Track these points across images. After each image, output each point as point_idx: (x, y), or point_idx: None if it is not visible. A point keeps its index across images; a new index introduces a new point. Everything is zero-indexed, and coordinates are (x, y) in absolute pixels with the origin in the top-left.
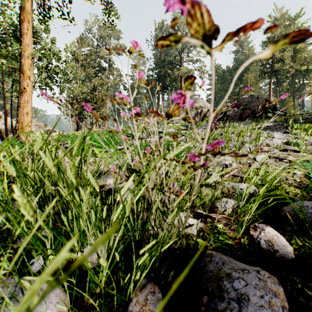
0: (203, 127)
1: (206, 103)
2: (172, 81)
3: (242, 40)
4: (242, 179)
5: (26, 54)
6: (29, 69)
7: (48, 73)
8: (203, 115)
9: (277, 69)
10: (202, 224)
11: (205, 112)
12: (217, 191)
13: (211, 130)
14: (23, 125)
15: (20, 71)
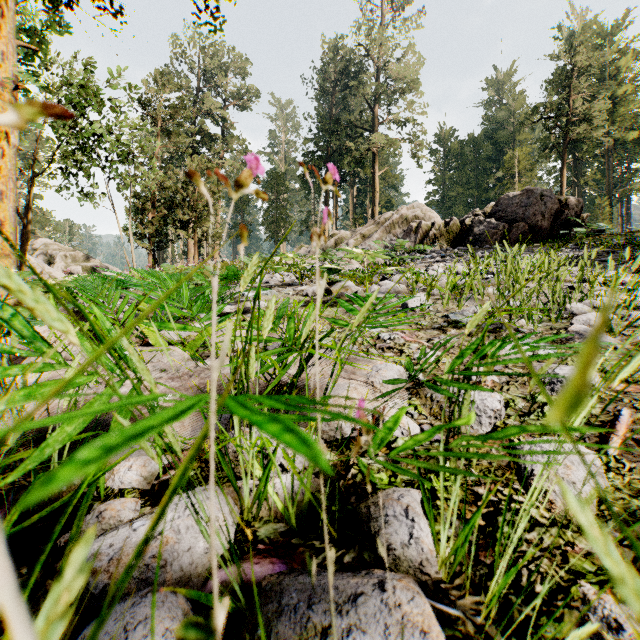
0: (425, 260)
1: (428, 209)
2: (355, 163)
3: (501, 78)
4: None
5: None
6: None
7: (78, 139)
8: (422, 235)
9: (577, 139)
10: None
11: (426, 228)
12: None
13: None
14: None
15: None
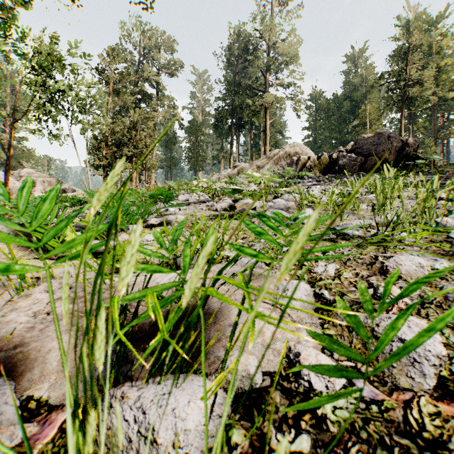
0: (304, 183)
1: (305, 147)
2: (252, 115)
3: (356, 54)
4: None
5: None
6: None
7: (48, 93)
8: (301, 166)
9: (412, 97)
10: None
11: (304, 160)
12: None
13: None
14: None
15: None
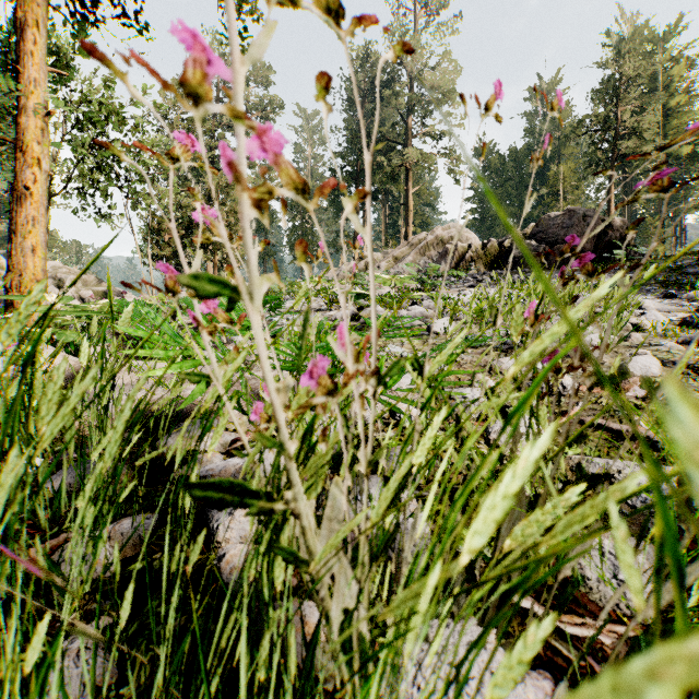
0: (459, 284)
1: (465, 229)
2: (387, 180)
3: (545, 88)
4: (618, 439)
5: (30, 105)
6: (40, 141)
7: (97, 158)
8: (458, 258)
9: (626, 154)
10: (548, 685)
11: (463, 250)
12: (664, 590)
13: (563, 280)
14: (23, 277)
15: (16, 146)
